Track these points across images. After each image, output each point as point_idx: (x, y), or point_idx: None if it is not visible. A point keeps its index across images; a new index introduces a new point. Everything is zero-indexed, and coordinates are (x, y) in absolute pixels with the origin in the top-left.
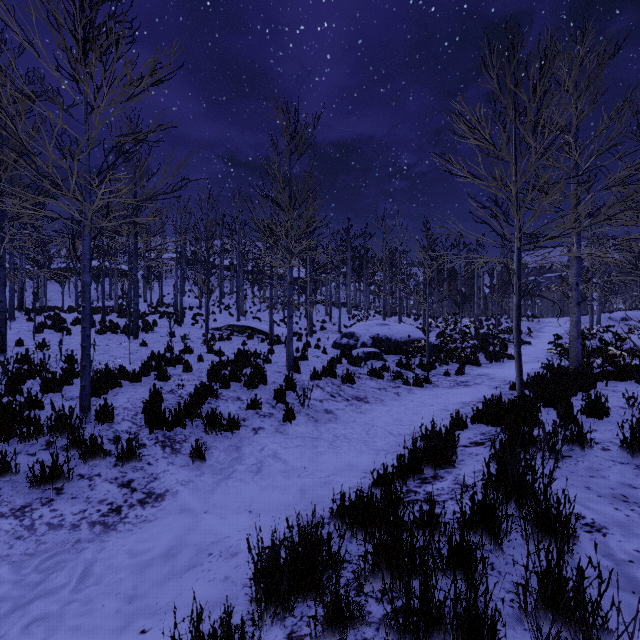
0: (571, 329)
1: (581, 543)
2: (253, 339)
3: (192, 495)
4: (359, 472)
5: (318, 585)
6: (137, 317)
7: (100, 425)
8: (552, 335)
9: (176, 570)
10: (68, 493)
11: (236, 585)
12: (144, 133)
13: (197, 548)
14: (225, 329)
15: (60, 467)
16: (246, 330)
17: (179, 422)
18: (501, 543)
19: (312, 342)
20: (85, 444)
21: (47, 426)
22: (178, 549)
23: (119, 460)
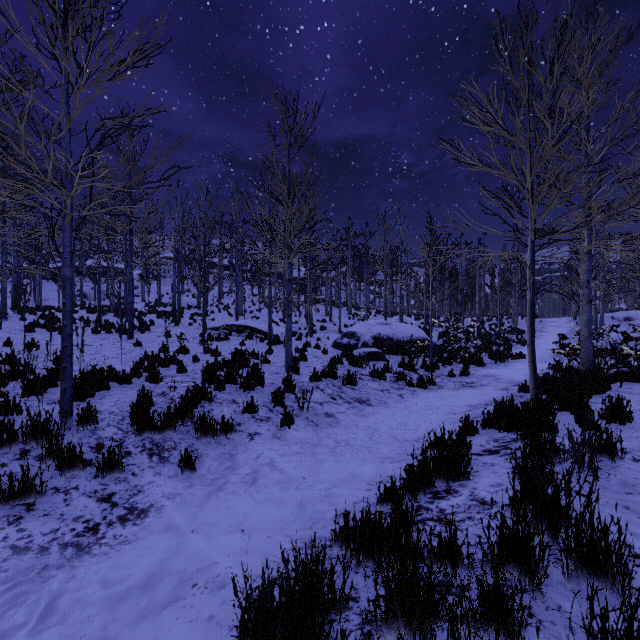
0: (582, 328)
1: (634, 582)
2: (251, 339)
3: (179, 511)
4: (363, 483)
5: (319, 634)
6: (132, 316)
7: (82, 431)
8: (555, 335)
9: (154, 605)
10: (40, 509)
11: (222, 628)
12: (131, 117)
13: (180, 577)
14: (223, 329)
15: (31, 480)
16: (245, 330)
17: (169, 427)
18: (539, 583)
19: (312, 342)
20: (62, 453)
21: (22, 433)
22: (158, 578)
23: (100, 471)
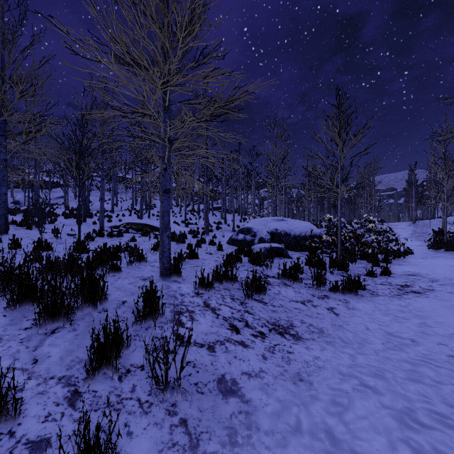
0: None
1: None
2: (147, 236)
3: None
4: None
5: None
6: (4, 209)
7: None
8: (404, 235)
9: None
10: None
11: None
12: None
13: None
14: (123, 227)
15: None
16: (144, 228)
17: None
18: None
19: (208, 239)
20: None
21: None
22: None
23: None
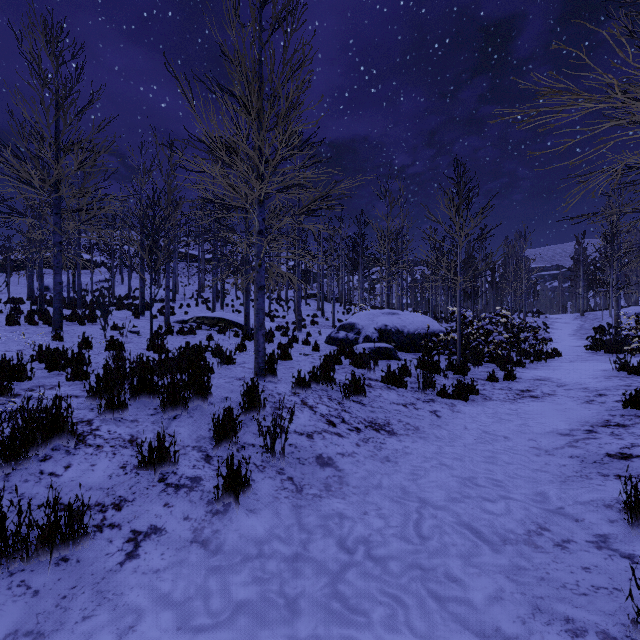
0: None
1: None
2: (225, 333)
3: None
4: None
5: None
6: (59, 301)
7: None
8: (566, 331)
9: None
10: None
11: None
12: None
13: None
14: (193, 322)
15: None
16: (219, 323)
17: None
18: None
19: (300, 337)
20: None
21: None
22: None
23: None
